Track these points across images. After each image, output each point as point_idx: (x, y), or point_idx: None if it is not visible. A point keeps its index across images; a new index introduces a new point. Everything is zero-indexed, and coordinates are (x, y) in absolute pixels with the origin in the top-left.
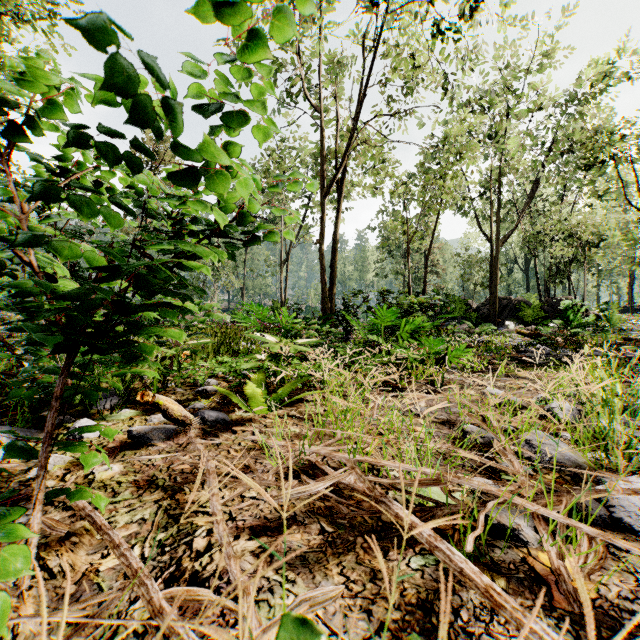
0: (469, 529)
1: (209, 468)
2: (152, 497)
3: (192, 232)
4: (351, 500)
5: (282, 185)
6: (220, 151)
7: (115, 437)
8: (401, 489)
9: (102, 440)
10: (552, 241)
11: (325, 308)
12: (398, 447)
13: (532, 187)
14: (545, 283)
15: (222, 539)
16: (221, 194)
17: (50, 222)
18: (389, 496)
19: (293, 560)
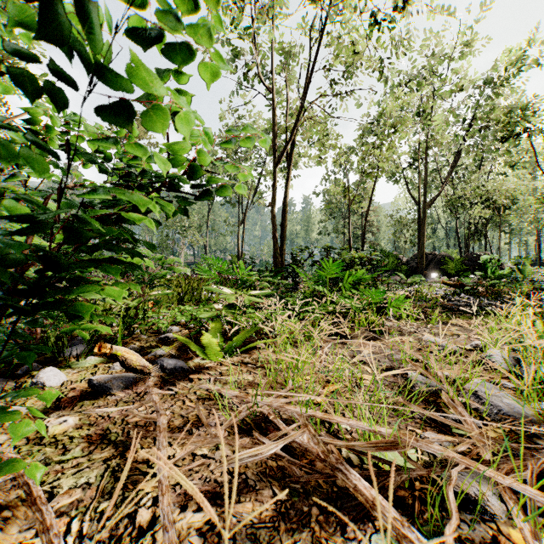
0: (437, 507)
1: (160, 424)
2: (102, 455)
3: (141, 185)
4: (304, 459)
5: (234, 140)
6: (152, 75)
7: (76, 386)
8: (356, 449)
9: (63, 389)
10: (471, 204)
11: (276, 262)
12: (347, 397)
13: (454, 158)
14: (465, 240)
15: (165, 517)
16: (169, 144)
17: (13, 180)
18: (342, 454)
19: (243, 539)
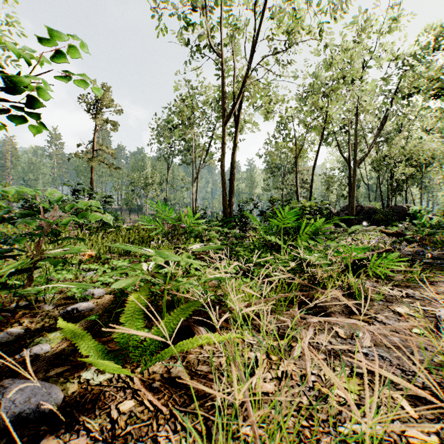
0: None
1: None
2: None
3: None
4: None
5: None
6: None
7: None
8: None
9: None
10: (394, 163)
11: (225, 212)
12: None
13: (381, 122)
14: (388, 194)
15: None
16: None
17: None
18: None
19: None
